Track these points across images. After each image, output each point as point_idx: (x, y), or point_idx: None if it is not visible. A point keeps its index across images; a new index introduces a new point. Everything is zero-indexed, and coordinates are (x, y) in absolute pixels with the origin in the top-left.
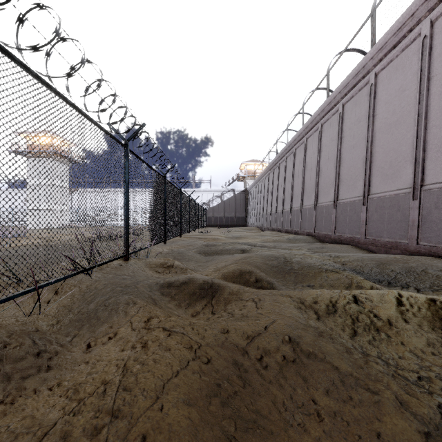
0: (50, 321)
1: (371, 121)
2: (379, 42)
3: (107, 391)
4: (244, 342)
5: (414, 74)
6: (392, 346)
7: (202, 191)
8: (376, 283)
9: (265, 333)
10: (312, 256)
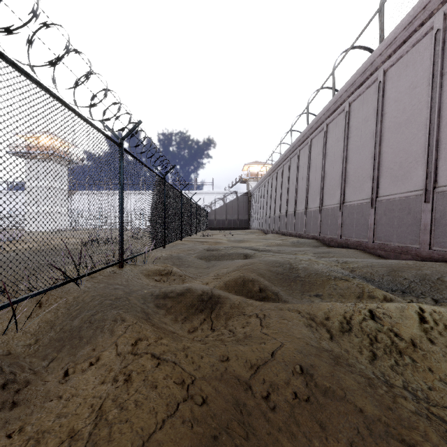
0: (28, 340)
1: (380, 120)
2: (388, 37)
3: None
4: (247, 374)
5: (426, 70)
6: (419, 373)
7: (204, 193)
8: (389, 292)
9: (272, 361)
10: (319, 262)
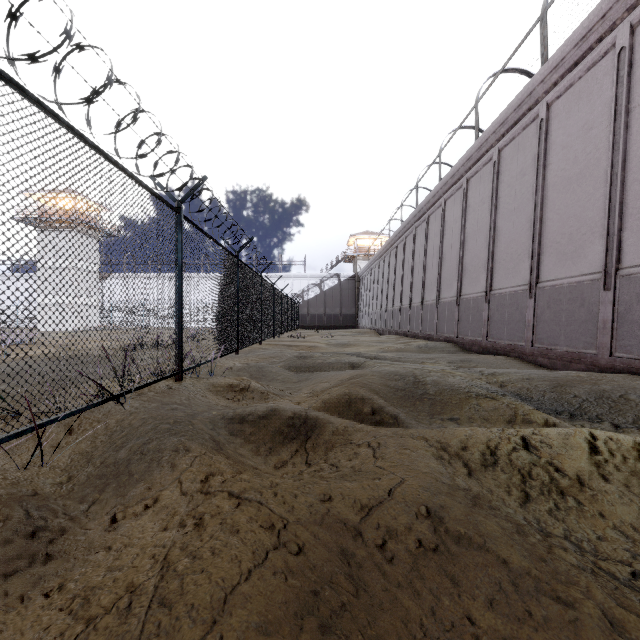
0: (58, 477)
1: (542, 174)
2: (553, 57)
3: (133, 607)
4: (357, 517)
5: (606, 104)
6: (586, 519)
7: (292, 277)
8: (552, 415)
9: (389, 501)
10: (455, 374)
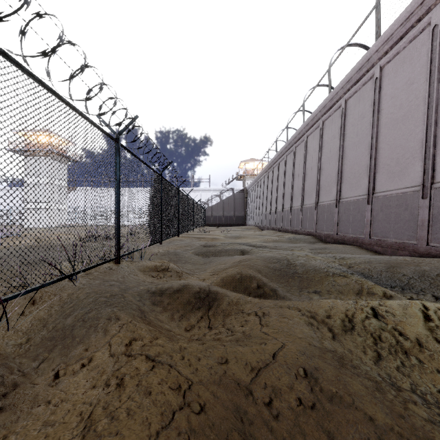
0: (19, 339)
1: (376, 116)
2: (385, 34)
3: None
4: (248, 378)
5: (423, 66)
6: (427, 375)
7: (200, 190)
8: (388, 289)
9: (274, 364)
10: (316, 258)
